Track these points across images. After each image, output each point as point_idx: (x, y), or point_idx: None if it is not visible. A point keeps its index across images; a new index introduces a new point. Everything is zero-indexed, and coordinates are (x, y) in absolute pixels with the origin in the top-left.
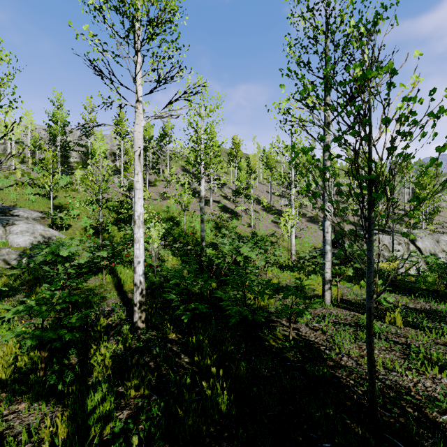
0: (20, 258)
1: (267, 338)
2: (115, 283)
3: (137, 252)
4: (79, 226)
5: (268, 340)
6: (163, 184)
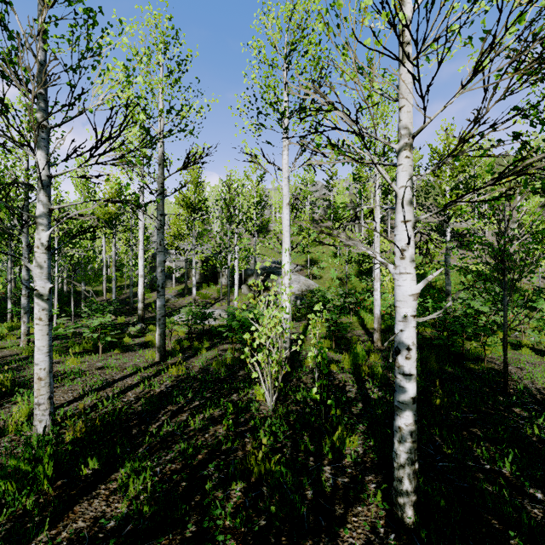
0: (296, 300)
1: (469, 364)
2: (360, 323)
3: (376, 297)
4: (328, 277)
5: (469, 365)
6: None
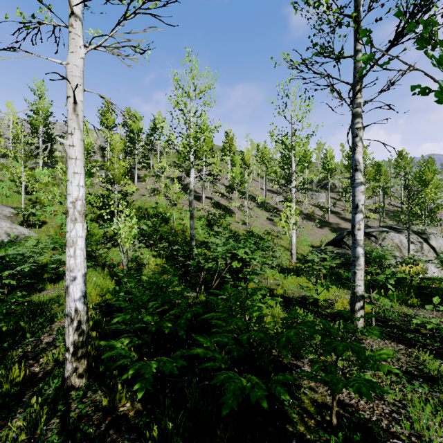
0: None
1: (287, 411)
2: None
3: (72, 262)
4: (56, 223)
5: (290, 418)
6: (153, 180)
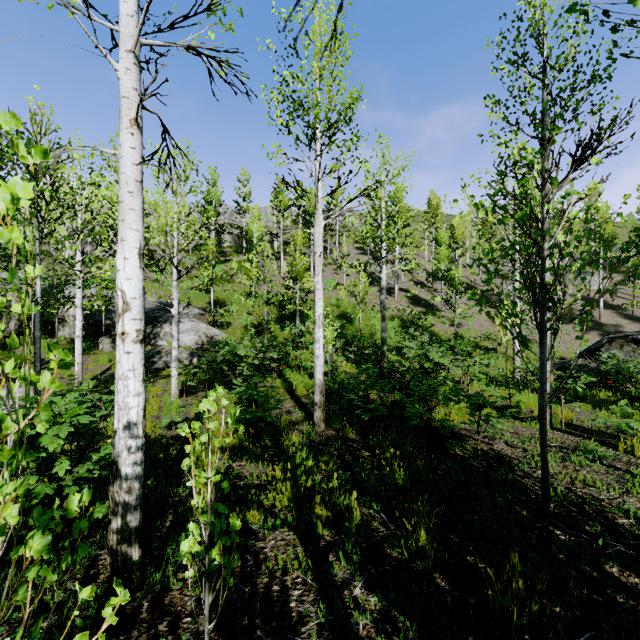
0: (191, 358)
1: (453, 448)
2: (286, 388)
3: (318, 352)
4: (239, 324)
5: (454, 450)
6: (331, 269)
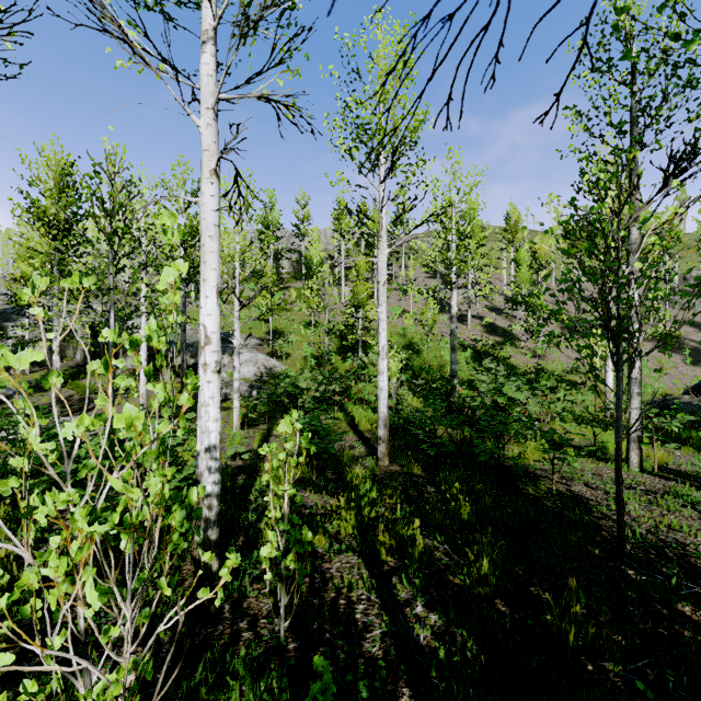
0: (251, 390)
1: (525, 487)
2: (348, 422)
3: (382, 384)
4: (298, 355)
5: (527, 489)
6: (397, 295)
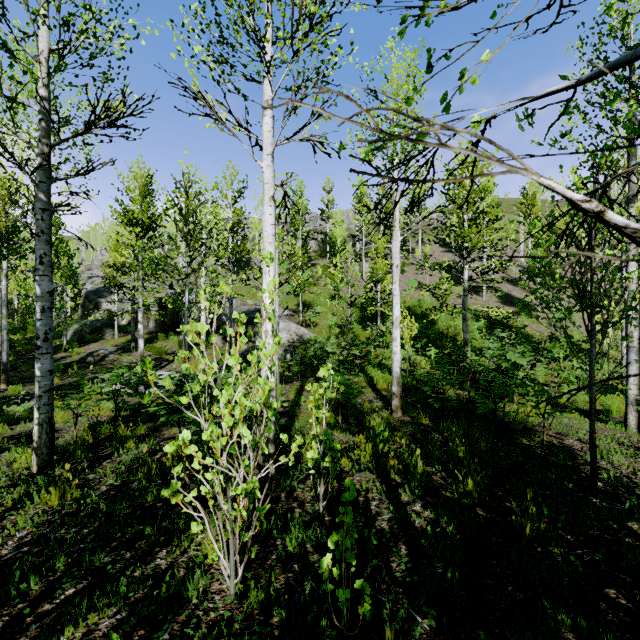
0: (285, 354)
1: (520, 438)
2: (368, 382)
3: (395, 349)
4: (324, 324)
5: (521, 440)
6: (413, 269)
